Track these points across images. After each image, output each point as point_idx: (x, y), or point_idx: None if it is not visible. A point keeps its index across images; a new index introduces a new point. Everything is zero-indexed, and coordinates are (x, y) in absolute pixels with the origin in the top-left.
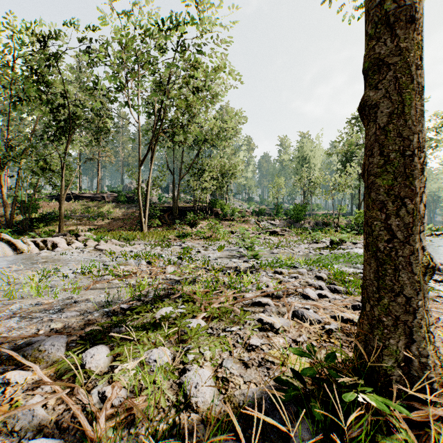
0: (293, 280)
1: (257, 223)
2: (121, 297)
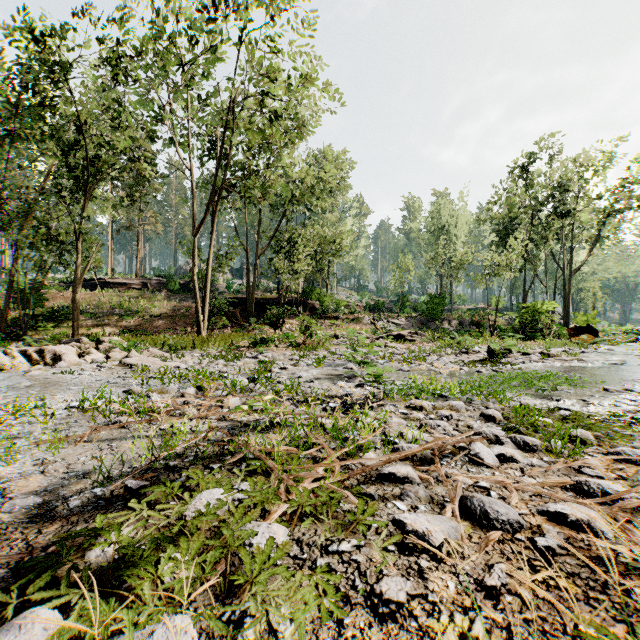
0: (445, 424)
1: (373, 323)
2: (133, 462)
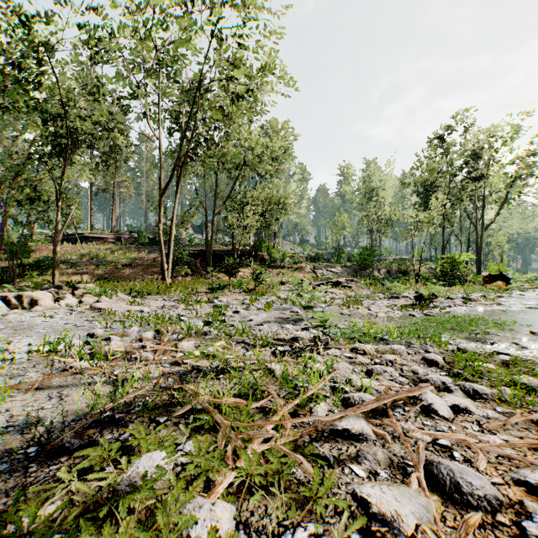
0: (391, 370)
1: (314, 272)
2: (78, 414)
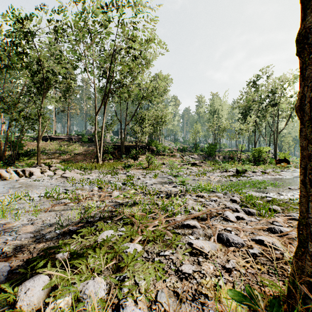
0: (213, 203)
1: (182, 157)
2: (72, 219)
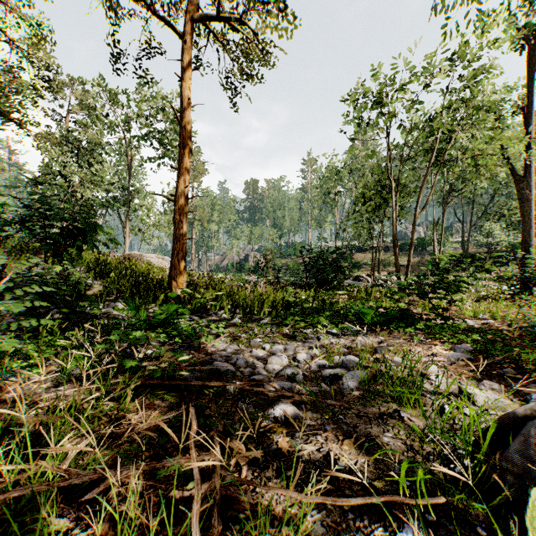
0: None
1: None
2: None
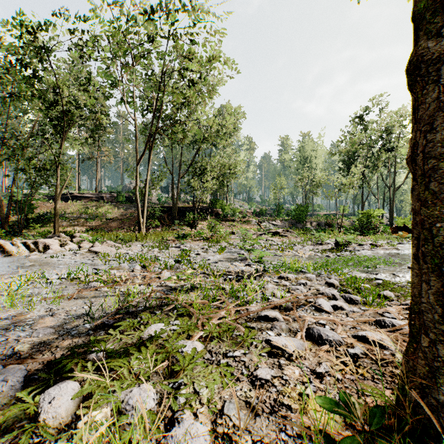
0: (301, 288)
1: (259, 224)
2: (106, 310)
